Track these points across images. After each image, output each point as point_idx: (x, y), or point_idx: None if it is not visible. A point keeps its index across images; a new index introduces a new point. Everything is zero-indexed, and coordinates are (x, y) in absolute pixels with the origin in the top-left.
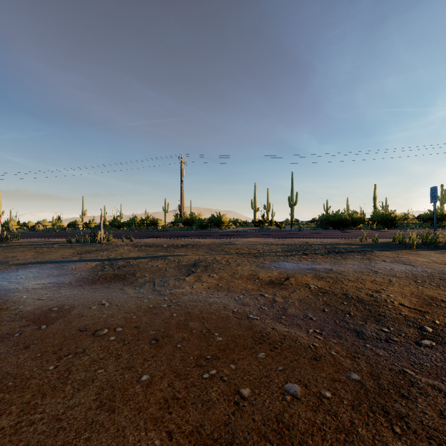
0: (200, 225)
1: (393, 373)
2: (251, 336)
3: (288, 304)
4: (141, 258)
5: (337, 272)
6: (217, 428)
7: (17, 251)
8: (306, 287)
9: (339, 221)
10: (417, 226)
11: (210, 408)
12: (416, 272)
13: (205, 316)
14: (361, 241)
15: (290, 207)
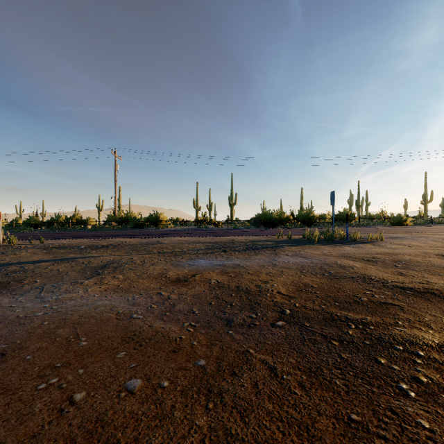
0: (135, 224)
1: (237, 354)
2: (121, 337)
3: (180, 300)
4: (42, 261)
5: (243, 267)
6: (19, 443)
7: None
8: (208, 282)
9: (269, 220)
10: (330, 224)
11: (25, 422)
12: (305, 264)
13: (83, 320)
14: (278, 238)
15: (230, 206)
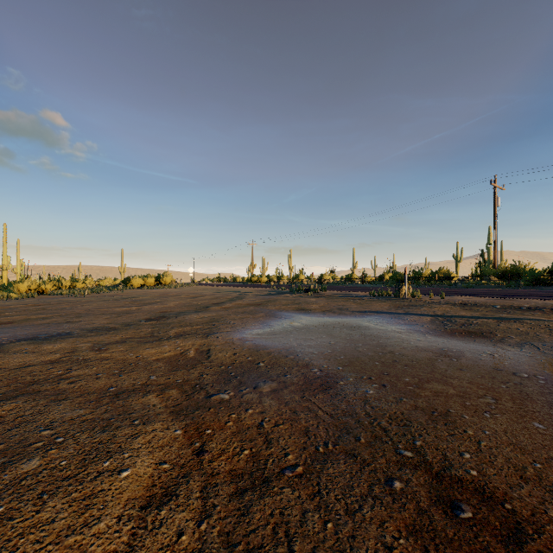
0: (533, 280)
1: None
2: None
3: None
4: (480, 317)
5: None
6: None
7: (339, 301)
8: None
9: None
10: None
11: None
12: None
13: None
14: None
15: None
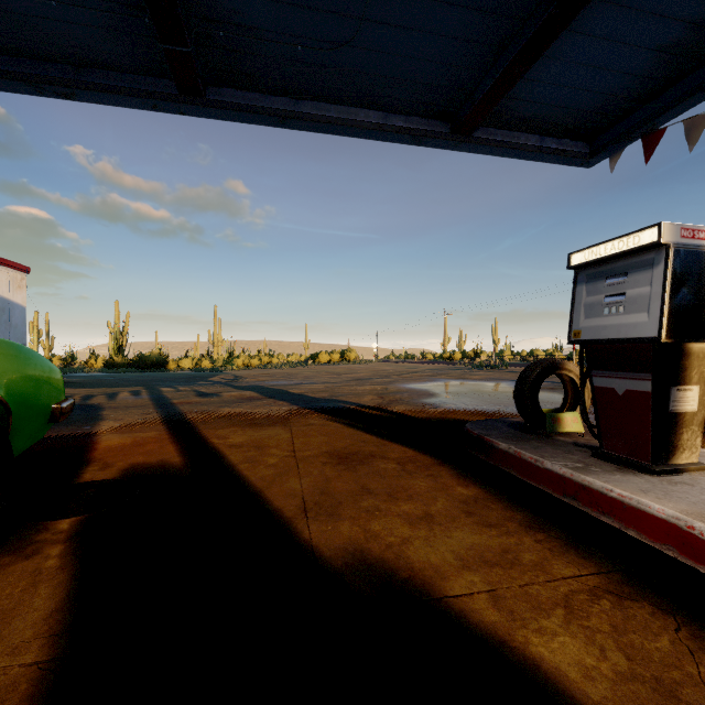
0: None
1: None
2: None
3: None
4: None
5: None
6: None
7: (503, 374)
8: None
9: None
10: None
11: None
12: None
13: None
14: None
15: None
